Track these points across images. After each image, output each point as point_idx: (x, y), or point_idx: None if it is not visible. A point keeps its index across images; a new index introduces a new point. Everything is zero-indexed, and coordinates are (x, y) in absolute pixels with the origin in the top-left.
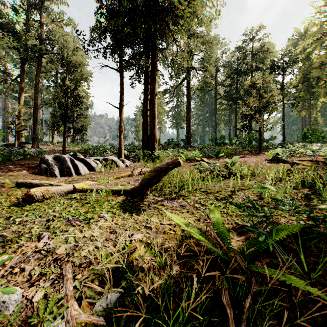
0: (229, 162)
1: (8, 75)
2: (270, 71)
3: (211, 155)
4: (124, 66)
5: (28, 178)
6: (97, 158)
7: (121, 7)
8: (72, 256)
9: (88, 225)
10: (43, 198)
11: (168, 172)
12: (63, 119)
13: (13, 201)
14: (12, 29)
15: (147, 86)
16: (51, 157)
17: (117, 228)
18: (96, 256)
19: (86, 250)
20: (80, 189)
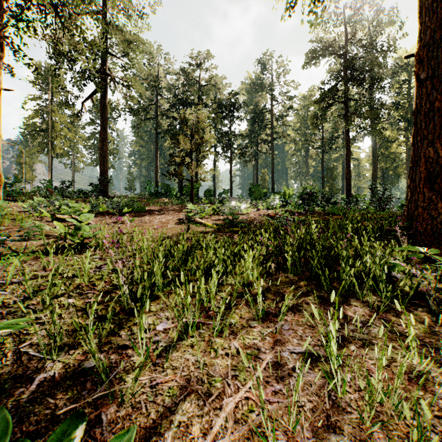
0: (76, 223)
1: None
2: (216, 111)
3: (113, 210)
4: None
5: None
6: None
7: None
8: None
9: None
10: None
11: None
12: None
13: None
14: None
15: None
16: None
17: None
18: None
19: None
20: None
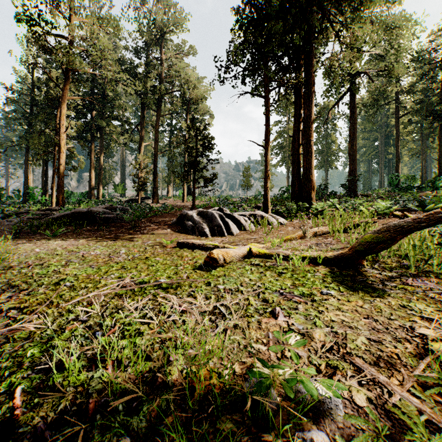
0: None
1: (129, 125)
2: None
3: (410, 206)
4: (271, 89)
5: (179, 237)
6: (241, 213)
7: (272, 10)
8: (346, 347)
9: (317, 303)
10: (224, 262)
11: (406, 233)
12: (194, 168)
13: (191, 264)
14: (134, 74)
15: (299, 111)
16: (194, 212)
17: (370, 313)
18: (387, 353)
19: (359, 341)
20: (254, 253)
